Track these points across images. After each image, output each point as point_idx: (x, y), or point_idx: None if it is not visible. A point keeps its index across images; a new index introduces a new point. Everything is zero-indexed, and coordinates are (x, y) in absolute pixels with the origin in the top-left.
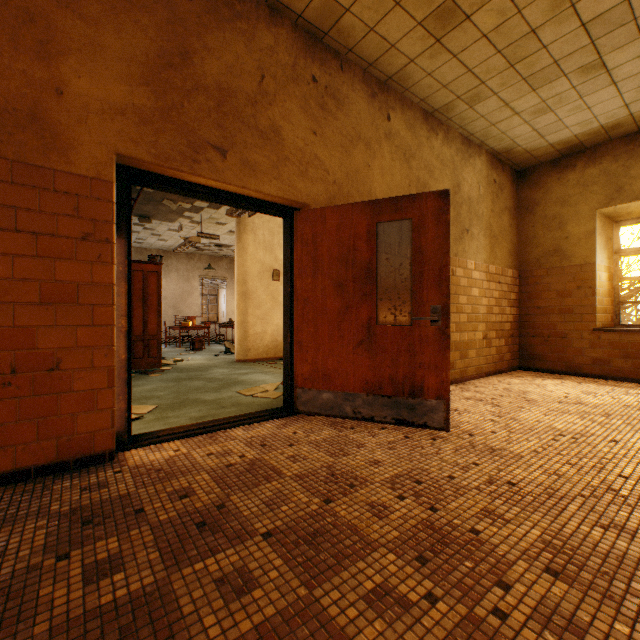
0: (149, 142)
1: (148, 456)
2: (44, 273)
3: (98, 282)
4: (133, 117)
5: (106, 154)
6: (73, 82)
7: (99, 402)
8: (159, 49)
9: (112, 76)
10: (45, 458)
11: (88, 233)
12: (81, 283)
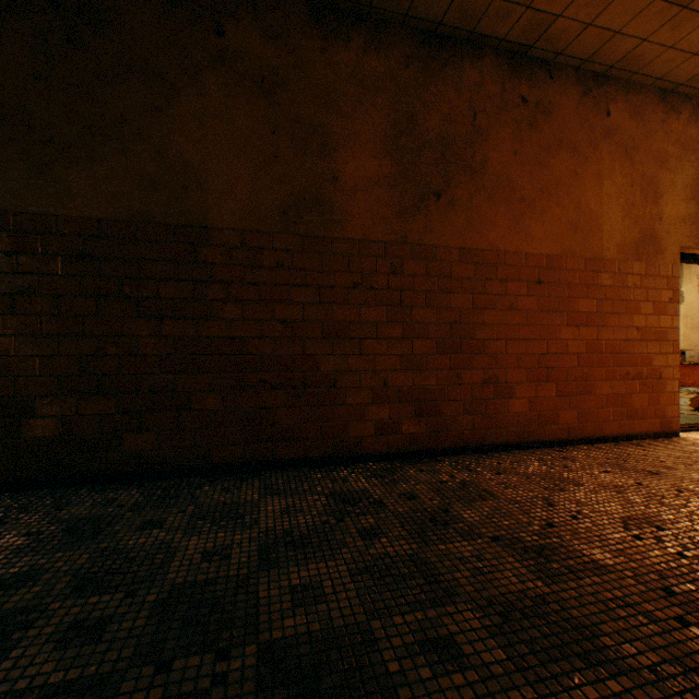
0: (693, 235)
1: (698, 437)
2: (654, 323)
3: (673, 327)
4: (686, 222)
5: (676, 249)
6: (664, 210)
7: (673, 400)
8: (697, 173)
9: (678, 200)
10: (655, 428)
11: (669, 298)
12: (667, 328)
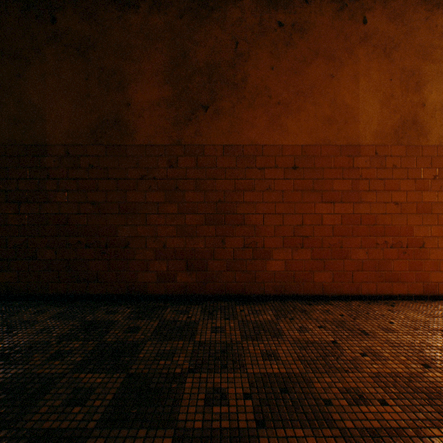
0: None
1: None
2: (416, 198)
3: (439, 201)
4: None
5: (442, 131)
6: (428, 97)
7: (439, 267)
8: None
9: None
10: (417, 291)
11: (434, 175)
12: (431, 202)
